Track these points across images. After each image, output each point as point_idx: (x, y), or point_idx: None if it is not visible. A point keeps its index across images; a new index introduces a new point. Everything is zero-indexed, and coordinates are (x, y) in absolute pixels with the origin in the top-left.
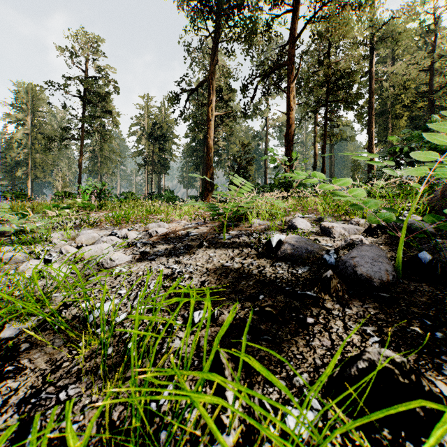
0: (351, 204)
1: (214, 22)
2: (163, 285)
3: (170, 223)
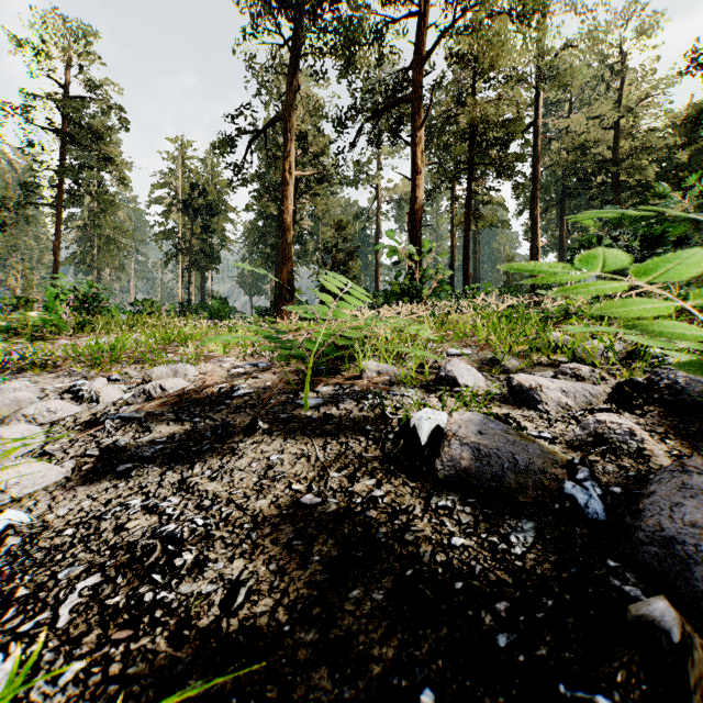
0: (685, 362)
1: (294, 22)
2: (103, 604)
3: (203, 362)
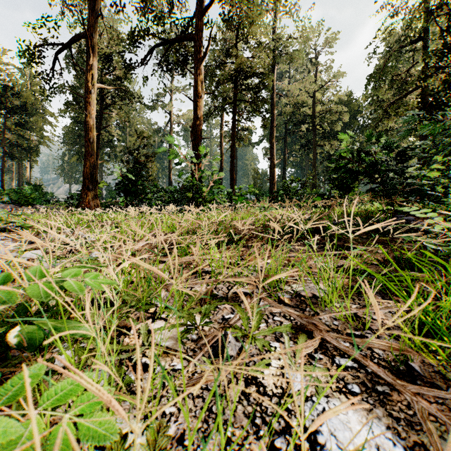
0: None
1: None
2: None
3: None
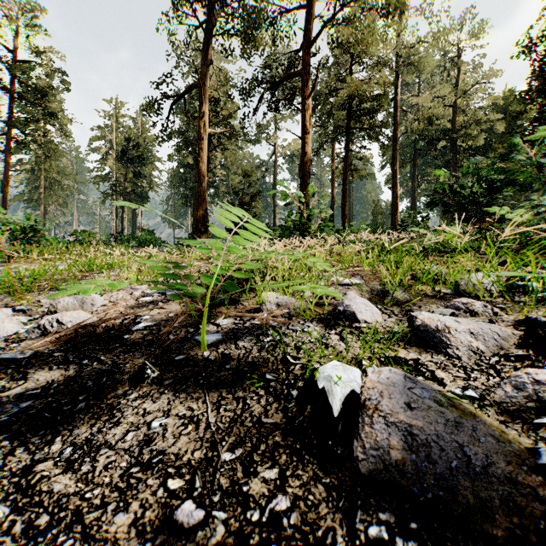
0: None
1: (207, 8)
2: None
3: (116, 290)
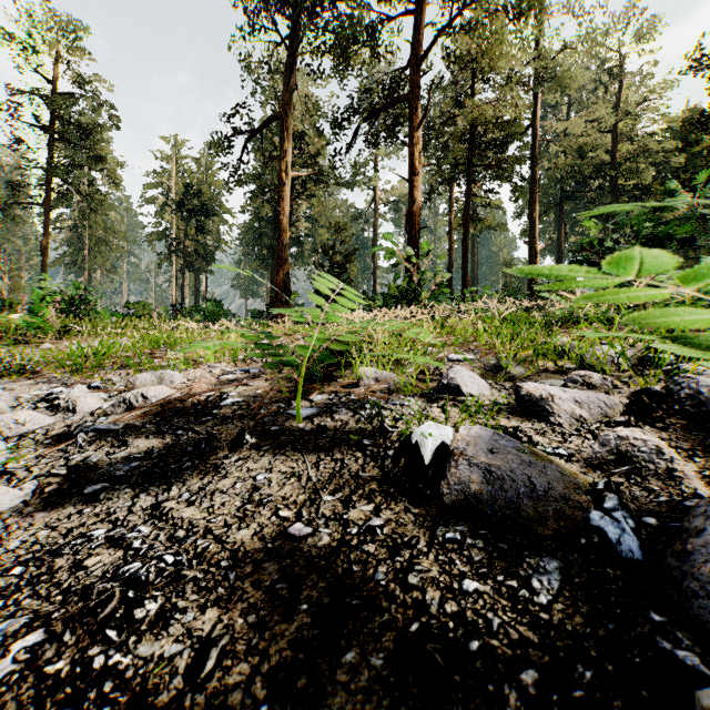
0: None
1: (290, 19)
2: (41, 672)
3: (192, 368)
